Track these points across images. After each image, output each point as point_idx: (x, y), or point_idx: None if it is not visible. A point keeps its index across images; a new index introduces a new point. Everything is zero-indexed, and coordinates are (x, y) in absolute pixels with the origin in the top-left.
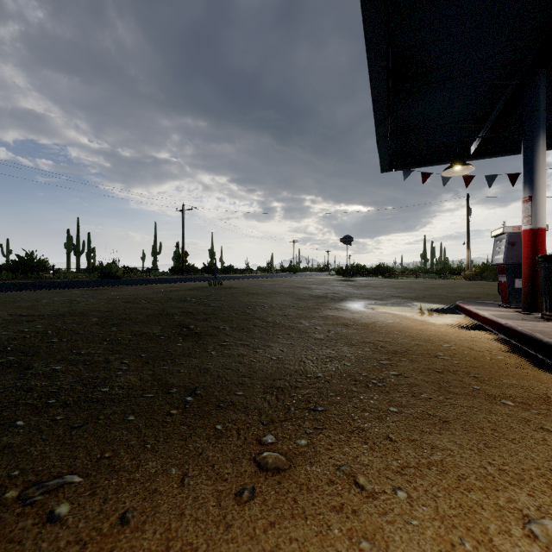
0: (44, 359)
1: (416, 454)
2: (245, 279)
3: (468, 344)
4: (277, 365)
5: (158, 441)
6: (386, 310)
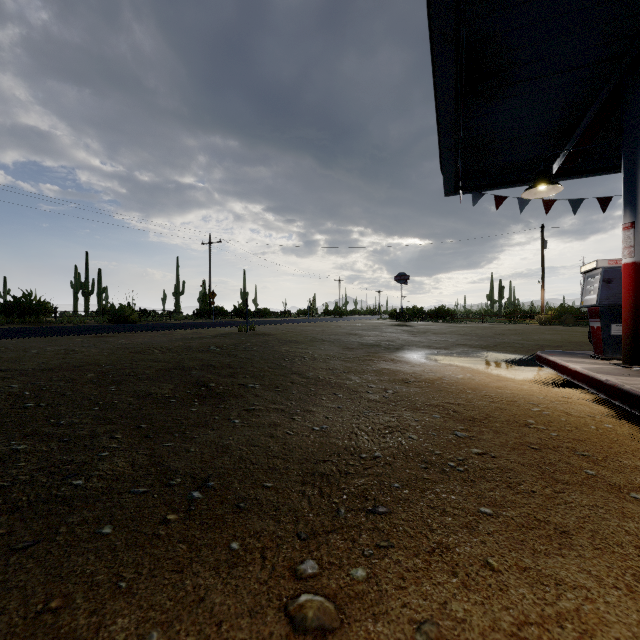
0: (7, 433)
1: (534, 596)
2: (282, 324)
3: (563, 407)
4: (320, 439)
5: (139, 574)
6: (453, 362)
